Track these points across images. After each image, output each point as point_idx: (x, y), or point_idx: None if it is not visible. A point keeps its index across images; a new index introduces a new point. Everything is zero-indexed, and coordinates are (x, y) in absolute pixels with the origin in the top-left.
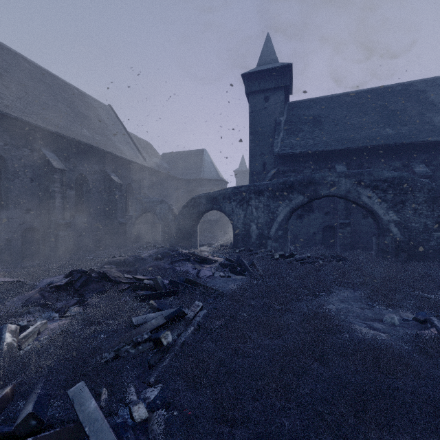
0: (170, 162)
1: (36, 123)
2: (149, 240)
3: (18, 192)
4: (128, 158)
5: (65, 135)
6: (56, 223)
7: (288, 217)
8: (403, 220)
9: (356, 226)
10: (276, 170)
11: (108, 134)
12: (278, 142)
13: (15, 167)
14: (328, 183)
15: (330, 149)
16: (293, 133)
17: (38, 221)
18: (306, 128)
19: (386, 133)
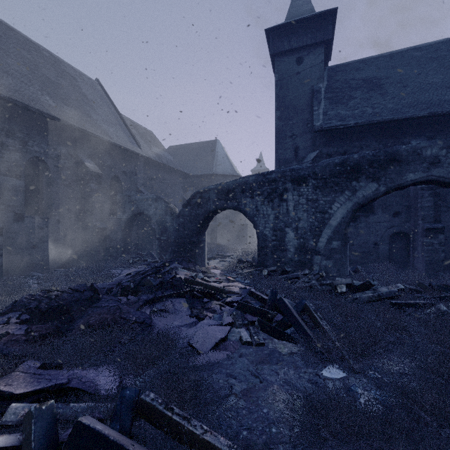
0: (176, 156)
1: None
2: (144, 251)
3: None
4: (113, 141)
5: (1, 93)
6: None
7: (349, 219)
8: None
9: (445, 233)
10: (317, 153)
11: (88, 110)
12: (320, 114)
13: None
14: (425, 160)
15: (404, 116)
16: (339, 101)
17: None
18: (359, 94)
19: None
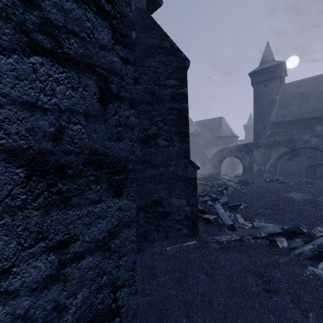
0: (200, 127)
1: None
2: None
3: None
4: None
5: None
6: None
7: (276, 160)
8: None
9: None
10: (271, 132)
11: None
12: (273, 114)
13: None
14: (303, 141)
15: (311, 117)
16: (284, 106)
17: None
18: (295, 102)
19: None
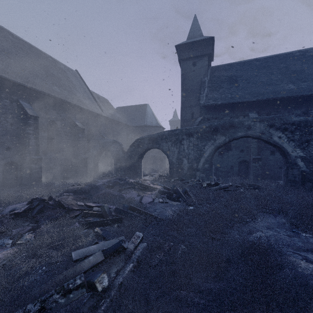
0: (122, 113)
1: (14, 79)
2: (105, 171)
3: None
4: (89, 109)
5: (38, 89)
6: (30, 158)
7: (213, 154)
8: (308, 156)
9: (265, 161)
10: (202, 118)
11: (74, 91)
12: (204, 96)
13: None
14: (245, 127)
15: (244, 101)
16: (215, 89)
17: (16, 157)
18: (225, 85)
19: (288, 87)
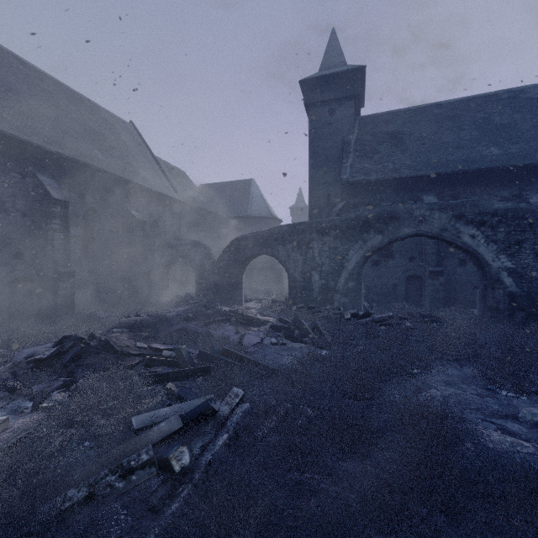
0: (209, 196)
1: (29, 139)
2: (181, 294)
3: (4, 231)
4: (153, 188)
5: (69, 156)
6: (54, 272)
7: (362, 264)
8: (519, 267)
9: (450, 276)
10: (344, 203)
11: (129, 158)
12: (347, 167)
13: (0, 197)
14: (416, 218)
15: (416, 175)
16: (366, 155)
17: (32, 269)
18: (384, 148)
19: (489, 153)
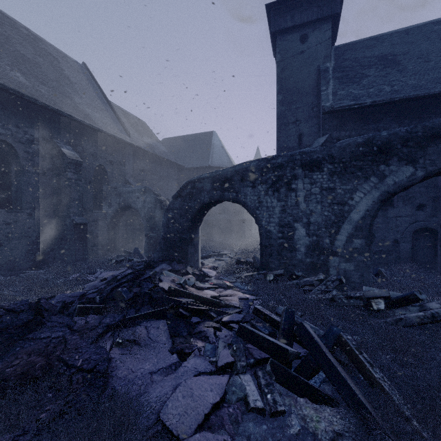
0: (171, 148)
1: None
2: (133, 248)
3: None
4: (97, 126)
5: None
6: None
7: (376, 212)
8: None
9: None
10: (327, 137)
11: (70, 92)
12: (329, 94)
13: None
14: None
15: (432, 92)
16: (350, 80)
17: None
18: (373, 71)
19: None
